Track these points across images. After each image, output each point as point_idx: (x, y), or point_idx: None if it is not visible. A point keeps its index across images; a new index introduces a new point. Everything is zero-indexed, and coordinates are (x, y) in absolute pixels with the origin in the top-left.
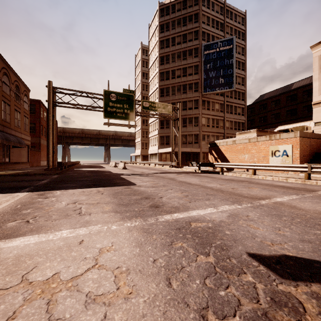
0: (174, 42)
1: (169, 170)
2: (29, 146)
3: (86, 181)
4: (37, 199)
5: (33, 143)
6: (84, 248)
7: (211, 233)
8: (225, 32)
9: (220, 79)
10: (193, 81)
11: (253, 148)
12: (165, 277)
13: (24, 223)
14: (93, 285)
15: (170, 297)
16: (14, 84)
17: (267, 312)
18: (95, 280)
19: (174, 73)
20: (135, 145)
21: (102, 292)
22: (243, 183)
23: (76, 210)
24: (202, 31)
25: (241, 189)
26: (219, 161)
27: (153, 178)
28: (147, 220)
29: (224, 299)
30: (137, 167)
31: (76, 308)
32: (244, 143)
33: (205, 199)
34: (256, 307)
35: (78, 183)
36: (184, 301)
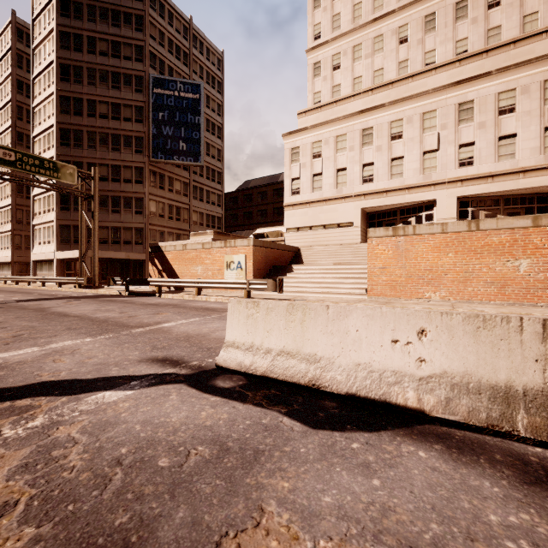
0: (93, 47)
1: (68, 293)
2: None
3: None
4: None
5: None
6: None
7: None
8: (192, 70)
9: (181, 144)
10: (133, 132)
11: (207, 257)
12: None
13: None
14: None
15: None
16: None
17: None
18: None
19: (93, 108)
20: None
21: None
22: (162, 308)
23: None
24: (150, 52)
25: (142, 316)
26: (165, 276)
27: None
28: None
29: None
30: None
31: None
32: (197, 249)
33: (49, 336)
34: None
35: None
36: None
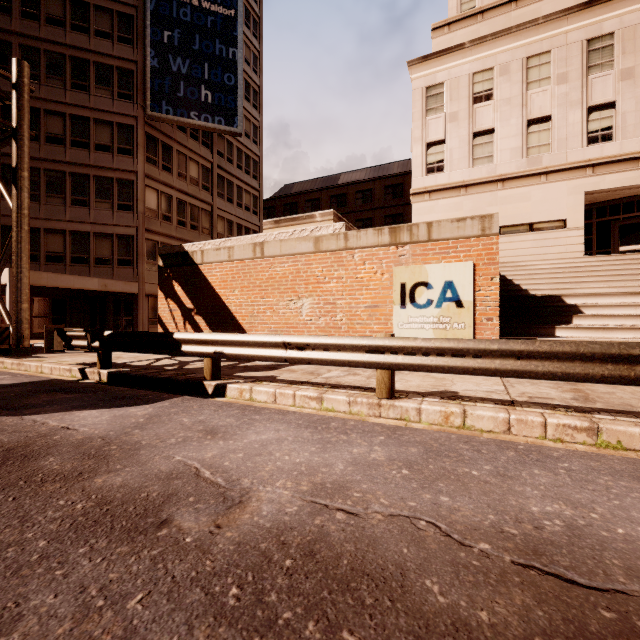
0: None
1: None
2: None
3: None
4: None
5: None
6: None
7: None
8: None
9: (204, 91)
10: (114, 59)
11: (332, 273)
12: None
13: None
14: None
15: None
16: None
17: None
18: None
19: (33, 2)
20: None
21: None
22: None
23: None
24: None
25: None
26: (201, 324)
27: None
28: None
29: None
30: None
31: None
32: (298, 253)
33: None
34: None
35: None
36: None
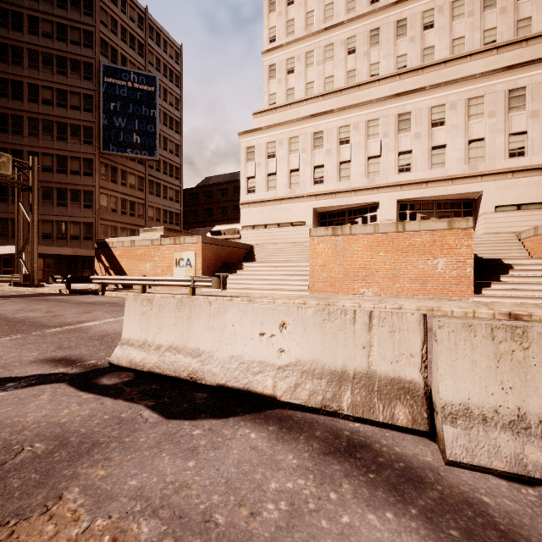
0: (35, 27)
1: None
2: None
3: None
4: None
5: None
6: None
7: None
8: (148, 62)
9: (135, 137)
10: (81, 121)
11: (157, 254)
12: None
13: None
14: None
15: None
16: None
17: None
18: None
19: (35, 92)
20: None
21: None
22: (96, 307)
23: None
24: (101, 38)
25: (68, 316)
26: (112, 273)
27: None
28: None
29: None
30: None
31: None
32: (146, 245)
33: None
34: None
35: None
36: None
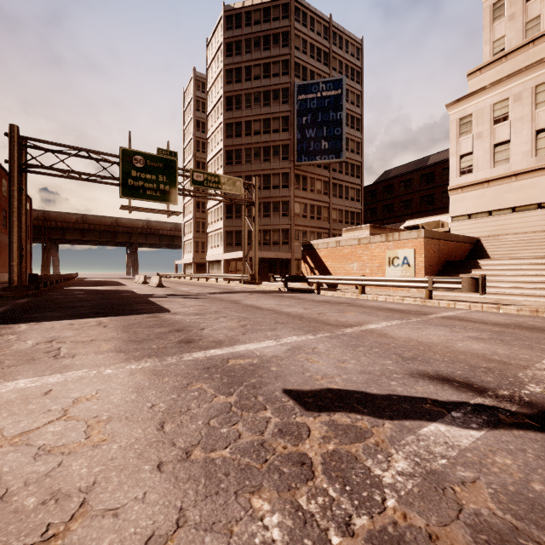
0: (249, 75)
1: (238, 288)
2: None
3: (81, 308)
4: None
5: None
6: (51, 398)
7: (250, 371)
8: (332, 68)
9: (323, 143)
10: (280, 141)
11: (364, 253)
12: (159, 421)
13: None
14: (52, 437)
15: (155, 440)
16: None
17: (265, 442)
18: (57, 432)
19: (249, 127)
20: (184, 246)
21: (63, 443)
22: (339, 306)
23: (50, 351)
24: (295, 62)
25: (331, 314)
26: (317, 274)
27: (204, 301)
28: (165, 360)
29: (223, 435)
30: (184, 284)
31: (21, 461)
32: (352, 245)
33: (270, 329)
34: (256, 438)
35: (66, 312)
36: (172, 441)
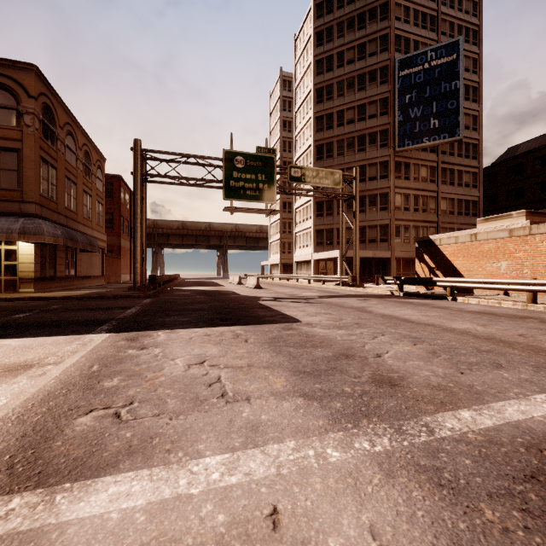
0: (341, 60)
1: (340, 291)
2: (104, 250)
3: (202, 312)
4: (127, 351)
5: (110, 245)
6: None
7: None
8: (440, 33)
9: (432, 121)
10: (377, 127)
11: (520, 248)
12: None
13: (111, 423)
14: None
15: None
16: (82, 150)
17: None
18: None
19: (341, 117)
20: (270, 247)
21: None
22: (530, 323)
23: (212, 384)
24: (395, 35)
25: (545, 338)
26: (439, 275)
27: (322, 307)
28: (404, 431)
29: None
30: (277, 285)
31: None
32: (498, 238)
33: (491, 364)
34: None
35: (192, 316)
36: None
